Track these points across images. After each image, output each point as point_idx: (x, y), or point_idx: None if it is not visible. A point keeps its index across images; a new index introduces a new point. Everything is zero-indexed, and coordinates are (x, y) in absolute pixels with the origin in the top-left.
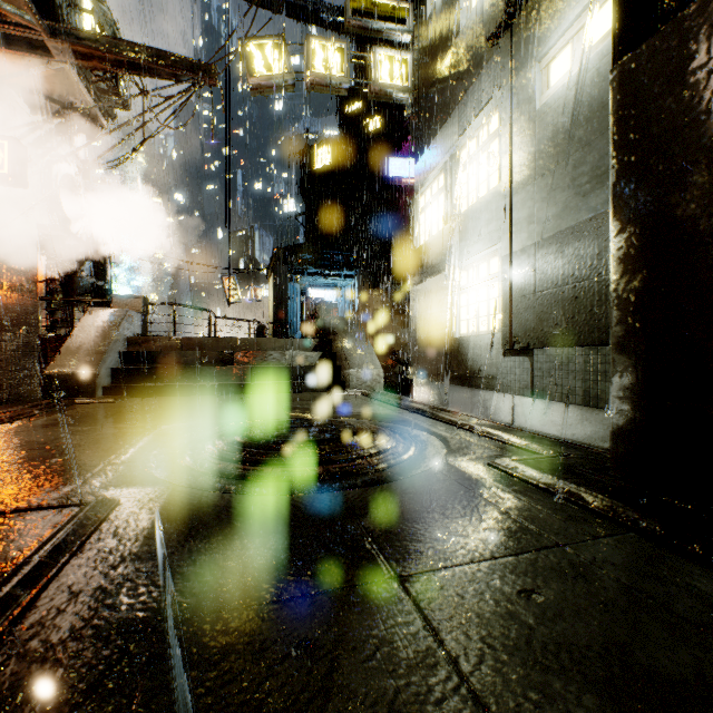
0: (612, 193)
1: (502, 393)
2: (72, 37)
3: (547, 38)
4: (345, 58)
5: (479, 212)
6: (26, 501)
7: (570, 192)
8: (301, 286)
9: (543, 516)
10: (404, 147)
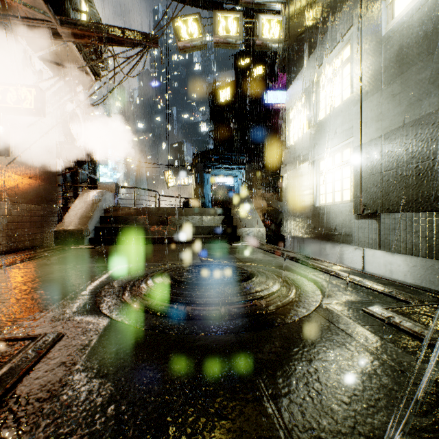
0: None
1: (354, 246)
2: (73, 24)
3: None
4: (239, 24)
5: (335, 117)
6: (0, 329)
7: (414, 93)
8: (211, 176)
9: None
10: (277, 84)
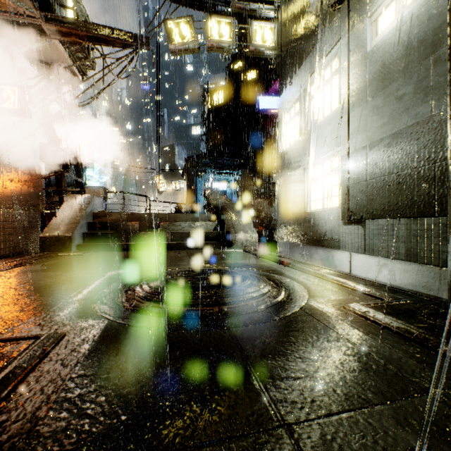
0: (450, 93)
1: (342, 251)
2: (59, 22)
3: None
4: (232, 29)
5: (324, 126)
6: (0, 332)
7: (395, 107)
8: (204, 181)
9: (402, 359)
10: (270, 89)
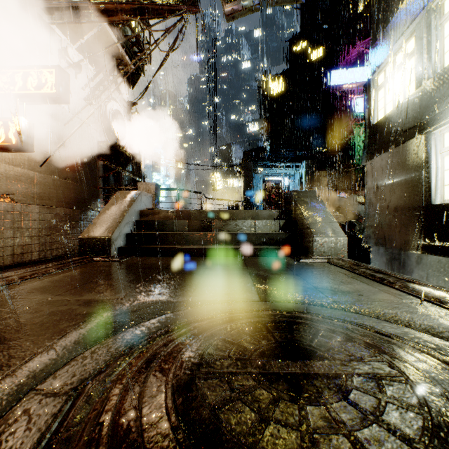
0: None
1: None
2: None
3: None
4: None
5: None
6: None
7: None
8: (262, 177)
9: None
10: (344, 61)
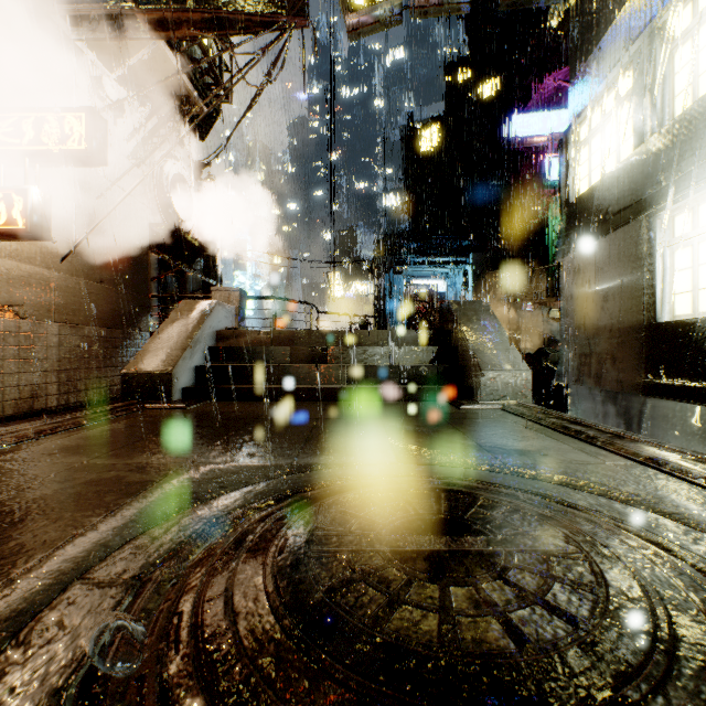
0: None
1: None
2: (160, 3)
3: None
4: None
5: None
6: None
7: None
8: (406, 279)
9: None
10: (531, 101)
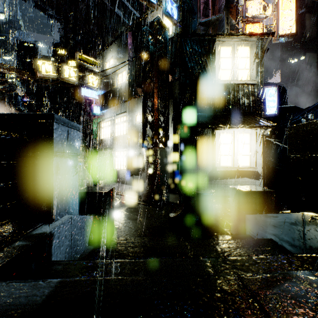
0: (142, 164)
1: (127, 185)
2: None
3: (136, 111)
4: (77, 74)
5: (121, 139)
6: None
7: (140, 145)
8: None
9: (133, 205)
10: None
